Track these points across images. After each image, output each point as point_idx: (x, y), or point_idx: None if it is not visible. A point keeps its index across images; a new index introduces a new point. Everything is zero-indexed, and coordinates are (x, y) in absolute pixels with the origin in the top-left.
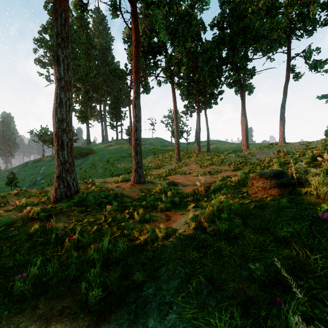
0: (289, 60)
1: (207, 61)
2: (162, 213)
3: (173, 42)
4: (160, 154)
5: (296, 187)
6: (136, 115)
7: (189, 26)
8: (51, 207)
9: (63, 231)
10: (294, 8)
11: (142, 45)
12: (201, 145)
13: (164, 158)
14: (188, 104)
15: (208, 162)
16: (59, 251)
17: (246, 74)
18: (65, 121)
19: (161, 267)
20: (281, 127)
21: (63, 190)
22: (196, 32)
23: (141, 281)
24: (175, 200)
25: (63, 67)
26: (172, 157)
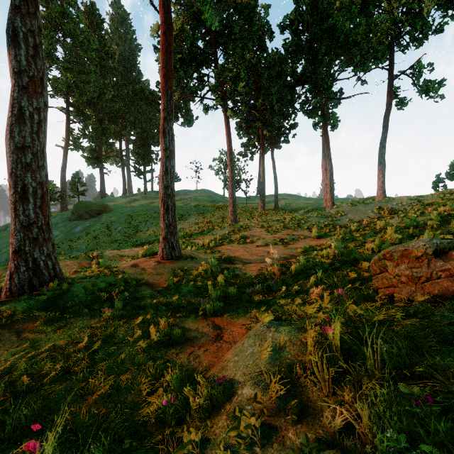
0: (392, 79)
1: (275, 77)
2: (206, 322)
3: (226, 48)
4: (207, 212)
5: None
6: (165, 147)
7: (250, 24)
8: None
9: None
10: (402, 2)
11: (180, 50)
12: (266, 200)
13: (214, 218)
14: (247, 142)
15: (278, 225)
16: None
17: (331, 98)
18: (29, 150)
19: None
20: (379, 175)
21: (26, 276)
22: (259, 37)
23: None
24: (231, 293)
25: (25, 50)
26: (225, 217)
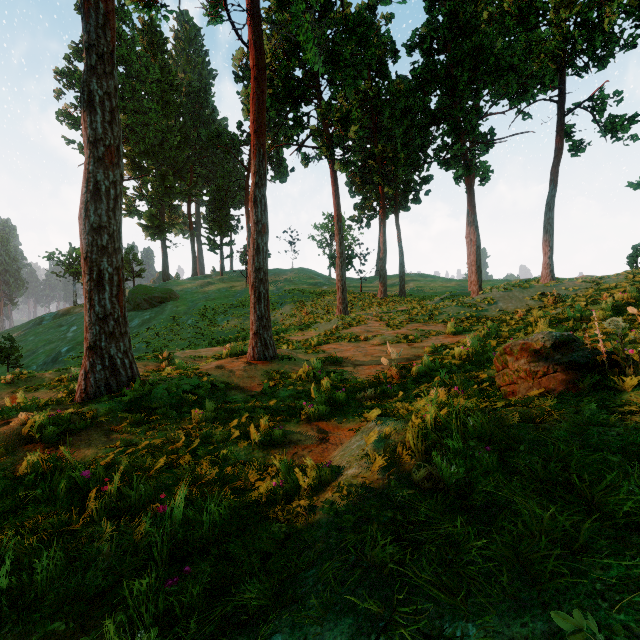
0: (562, 115)
1: (400, 116)
2: (310, 426)
3: (333, 79)
4: (307, 300)
5: (607, 372)
6: (257, 219)
7: (366, 46)
8: (73, 414)
9: (87, 471)
10: (574, 11)
11: (272, 83)
12: (388, 283)
13: (316, 308)
14: (362, 202)
15: (402, 317)
16: (74, 521)
17: (478, 142)
18: (106, 231)
19: (305, 568)
20: (545, 247)
21: (102, 375)
22: (378, 59)
23: (256, 609)
24: (338, 397)
25: (101, 116)
26: (332, 307)
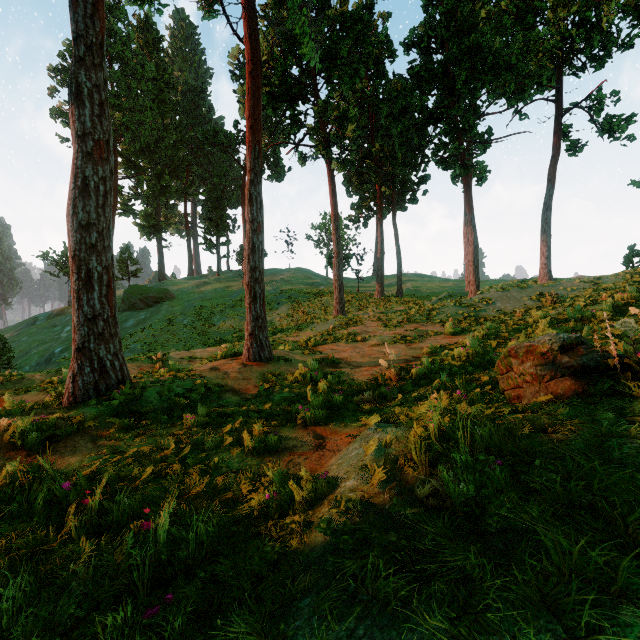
0: (560, 115)
1: (398, 115)
2: (306, 431)
3: (330, 77)
4: (304, 300)
5: (619, 376)
6: (252, 218)
7: (363, 44)
8: (58, 419)
9: (68, 483)
10: (572, 10)
11: (268, 81)
12: (385, 283)
13: (313, 308)
14: (359, 202)
15: (400, 317)
16: (51, 538)
17: (475, 142)
18: (95, 228)
19: (299, 596)
20: (543, 247)
21: (91, 378)
22: (375, 58)
23: None
24: (335, 400)
25: (90, 109)
26: (329, 307)
